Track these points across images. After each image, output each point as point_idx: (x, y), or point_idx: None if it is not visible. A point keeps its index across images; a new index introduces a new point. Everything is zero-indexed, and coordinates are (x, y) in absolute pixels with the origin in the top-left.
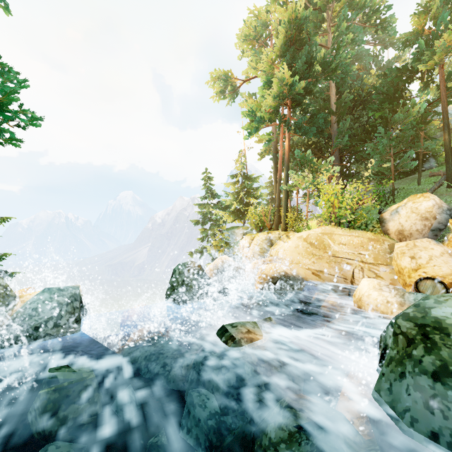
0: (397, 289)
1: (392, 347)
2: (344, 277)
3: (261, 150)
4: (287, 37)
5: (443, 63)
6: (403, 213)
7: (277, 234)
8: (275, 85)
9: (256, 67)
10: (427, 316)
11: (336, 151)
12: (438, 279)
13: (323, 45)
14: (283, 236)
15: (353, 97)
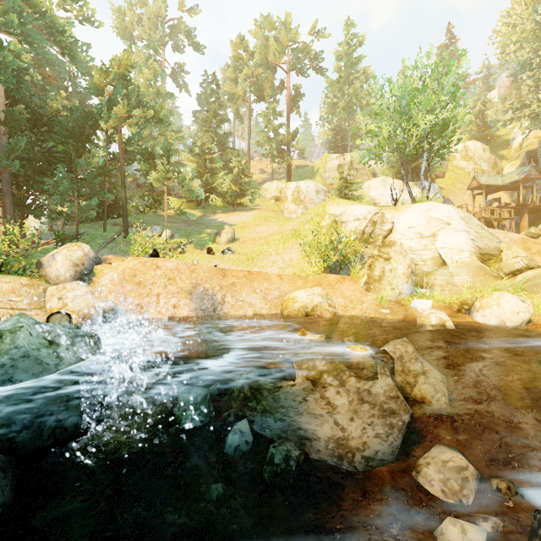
0: None
1: None
2: None
3: None
4: None
5: (120, 129)
6: (59, 259)
7: None
8: None
9: None
10: None
11: (7, 172)
12: (75, 313)
13: None
14: None
15: (34, 112)
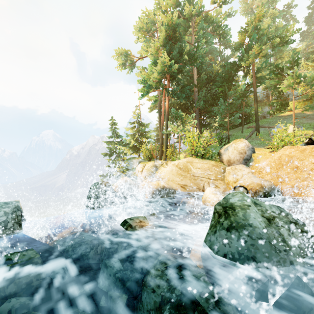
0: (224, 193)
1: (213, 220)
2: (198, 188)
3: (151, 106)
4: (167, 34)
5: (254, 63)
6: (230, 150)
7: (160, 163)
8: (159, 65)
9: (147, 50)
10: (228, 202)
11: (197, 110)
12: (245, 186)
13: (189, 42)
14: (164, 164)
15: (207, 77)
